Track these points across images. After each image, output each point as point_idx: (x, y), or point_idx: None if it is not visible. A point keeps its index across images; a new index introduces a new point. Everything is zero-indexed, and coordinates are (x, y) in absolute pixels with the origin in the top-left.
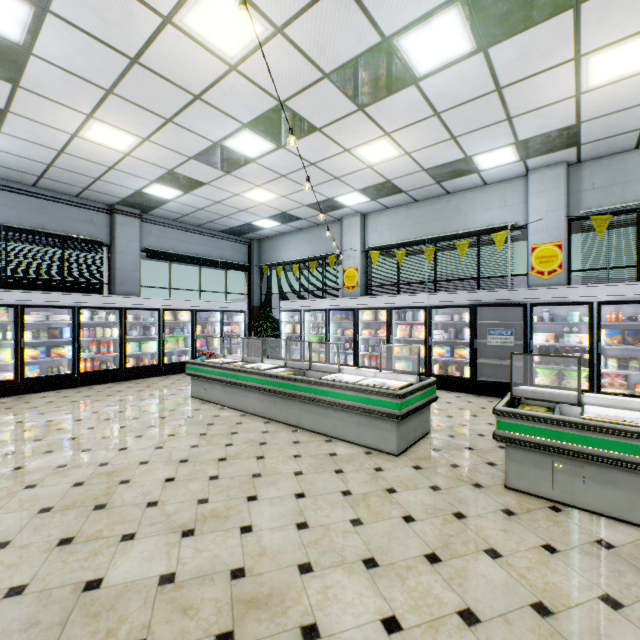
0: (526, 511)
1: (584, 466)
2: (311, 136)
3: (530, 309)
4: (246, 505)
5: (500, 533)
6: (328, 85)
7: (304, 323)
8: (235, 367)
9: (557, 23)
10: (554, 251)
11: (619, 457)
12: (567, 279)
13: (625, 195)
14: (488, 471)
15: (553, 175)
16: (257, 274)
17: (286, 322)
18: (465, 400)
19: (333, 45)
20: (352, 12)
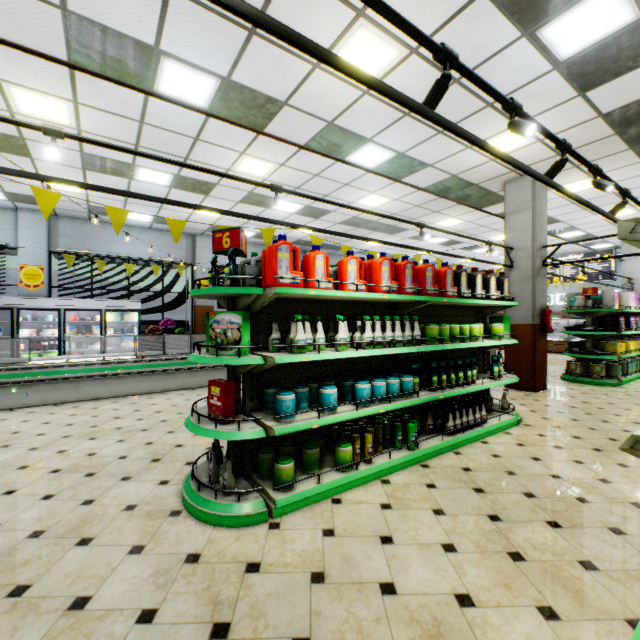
0: None
1: (29, 387)
2: None
3: (18, 312)
4: None
5: None
6: None
7: None
8: None
9: (22, 159)
10: (39, 272)
11: (43, 378)
12: (50, 292)
13: (85, 246)
14: None
15: (39, 218)
16: None
17: None
18: None
19: None
20: None
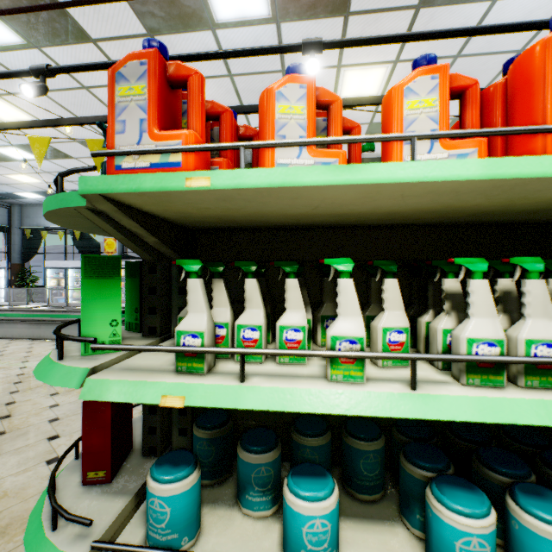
0: None
1: None
2: (70, 159)
3: None
4: (22, 363)
5: None
6: (79, 144)
7: (69, 278)
8: (4, 308)
9: None
10: None
11: None
12: None
13: None
14: None
15: None
16: (19, 235)
17: (51, 277)
18: None
19: (79, 133)
20: (88, 128)
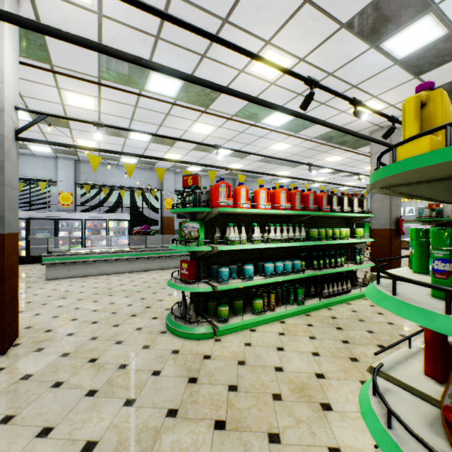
0: (53, 282)
1: (70, 266)
2: None
3: (58, 221)
4: None
5: (44, 286)
6: None
7: None
8: None
9: (65, 129)
10: (70, 196)
11: (78, 260)
12: (75, 208)
13: (96, 179)
14: (39, 279)
15: (69, 163)
16: None
17: None
18: (24, 266)
19: None
20: None
